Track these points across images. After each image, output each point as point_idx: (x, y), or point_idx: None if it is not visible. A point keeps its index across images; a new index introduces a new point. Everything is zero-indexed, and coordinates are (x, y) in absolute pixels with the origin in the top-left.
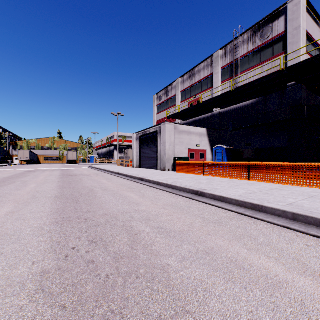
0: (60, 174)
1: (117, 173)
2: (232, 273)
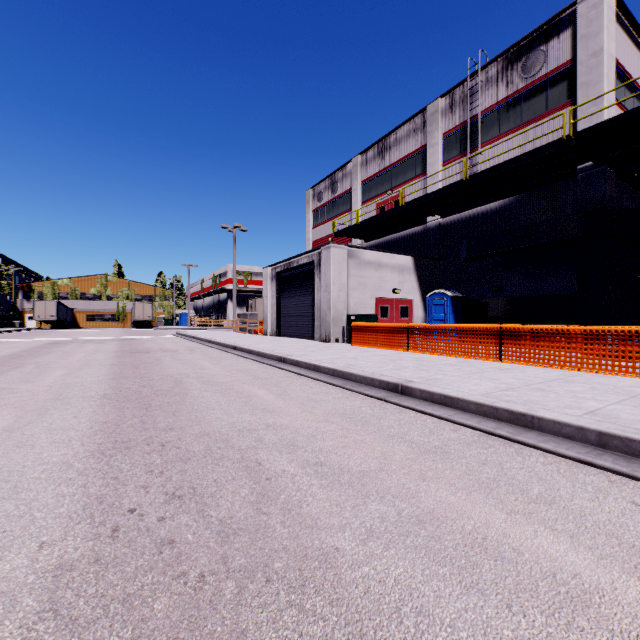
0: (117, 348)
1: (233, 347)
2: (478, 570)
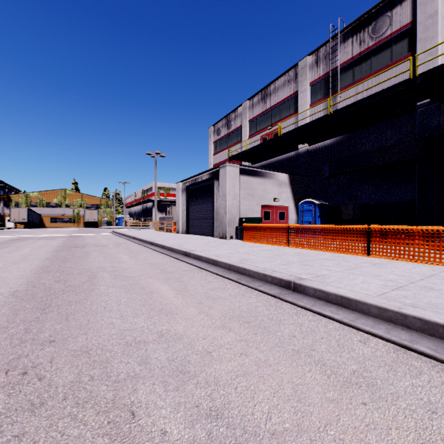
0: (61, 244)
1: (150, 243)
2: None
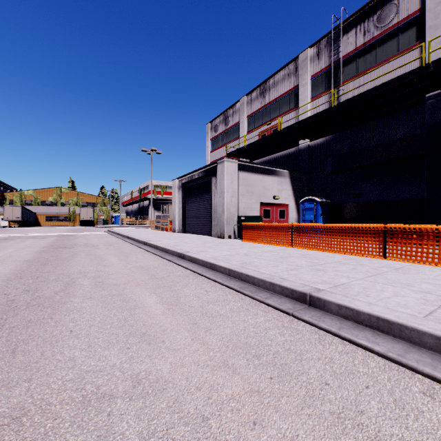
0: (49, 244)
1: (144, 243)
2: None
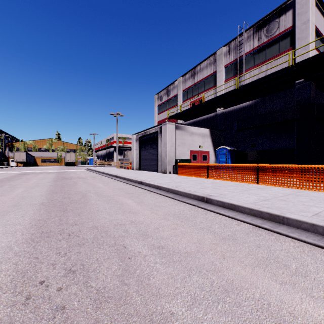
0: (55, 177)
1: (115, 176)
2: None
